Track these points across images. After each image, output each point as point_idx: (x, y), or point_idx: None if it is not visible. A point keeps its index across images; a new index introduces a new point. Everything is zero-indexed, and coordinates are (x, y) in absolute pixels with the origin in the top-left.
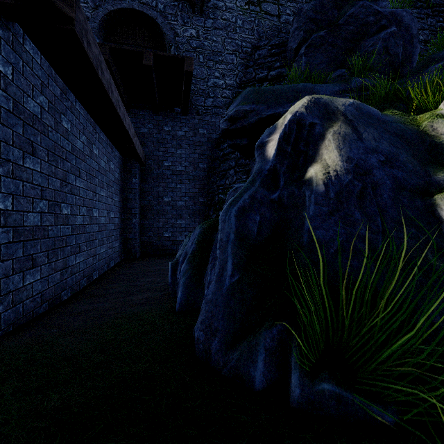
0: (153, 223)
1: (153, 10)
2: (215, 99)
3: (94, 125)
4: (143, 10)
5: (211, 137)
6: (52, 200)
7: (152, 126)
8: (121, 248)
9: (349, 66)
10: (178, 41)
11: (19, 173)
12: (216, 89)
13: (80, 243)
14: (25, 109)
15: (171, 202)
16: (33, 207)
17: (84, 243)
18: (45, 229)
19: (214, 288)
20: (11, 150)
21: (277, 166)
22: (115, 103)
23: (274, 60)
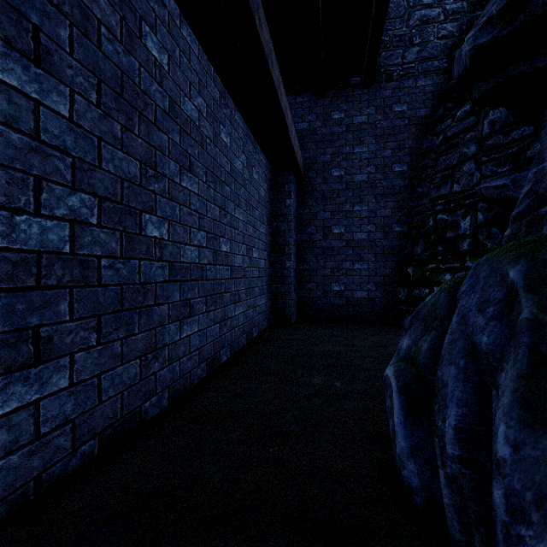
0: (316, 269)
1: None
2: (423, 46)
3: (223, 92)
4: None
5: (417, 114)
6: (113, 200)
7: (314, 117)
8: (268, 306)
9: None
10: None
11: None
12: (425, 28)
13: (193, 299)
14: None
15: (343, 234)
16: (41, 201)
17: (201, 299)
18: (89, 265)
19: None
20: None
21: None
22: None
23: None
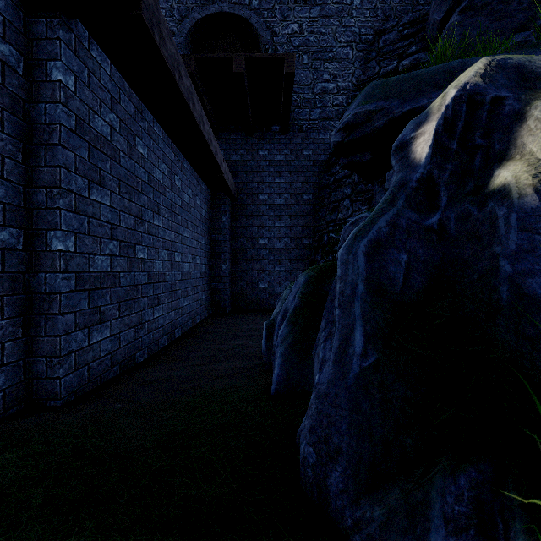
0: (246, 271)
1: (246, 9)
2: (323, 109)
3: (176, 152)
4: (234, 11)
5: (319, 158)
6: (124, 241)
7: (245, 152)
8: (208, 300)
9: (537, 27)
10: (276, 42)
11: (83, 207)
12: (324, 96)
13: (159, 294)
14: (91, 129)
15: (267, 244)
16: (101, 248)
17: (164, 294)
18: (116, 276)
19: (330, 373)
20: (73, 178)
21: (433, 172)
22: (198, 119)
23: (407, 43)
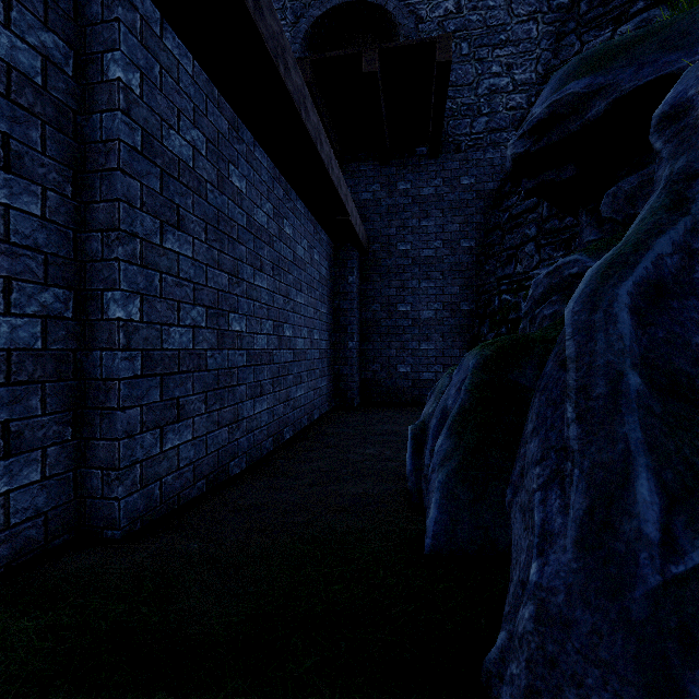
0: (381, 350)
1: None
2: (492, 117)
3: (286, 188)
4: None
5: (485, 188)
6: (213, 307)
7: (378, 187)
8: (330, 388)
9: None
10: (423, 31)
11: (153, 258)
12: (493, 98)
13: (263, 381)
14: (164, 150)
15: (409, 313)
16: (180, 317)
17: (269, 381)
18: (201, 356)
19: (572, 570)
20: (139, 217)
21: None
22: (313, 134)
23: None
